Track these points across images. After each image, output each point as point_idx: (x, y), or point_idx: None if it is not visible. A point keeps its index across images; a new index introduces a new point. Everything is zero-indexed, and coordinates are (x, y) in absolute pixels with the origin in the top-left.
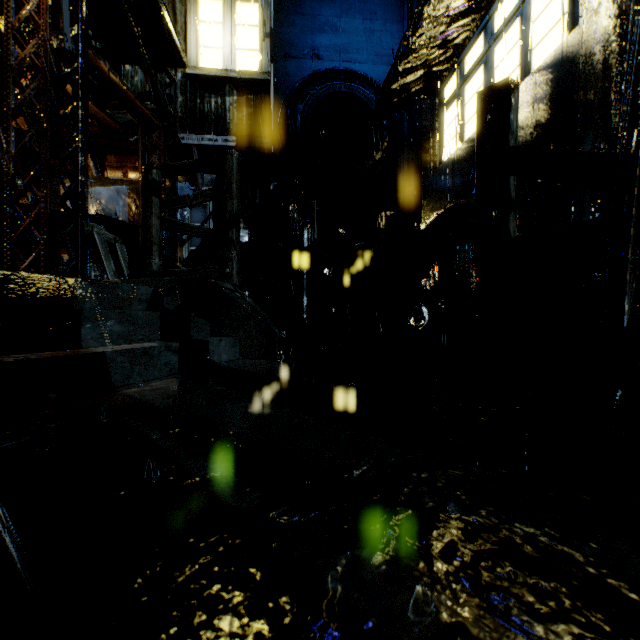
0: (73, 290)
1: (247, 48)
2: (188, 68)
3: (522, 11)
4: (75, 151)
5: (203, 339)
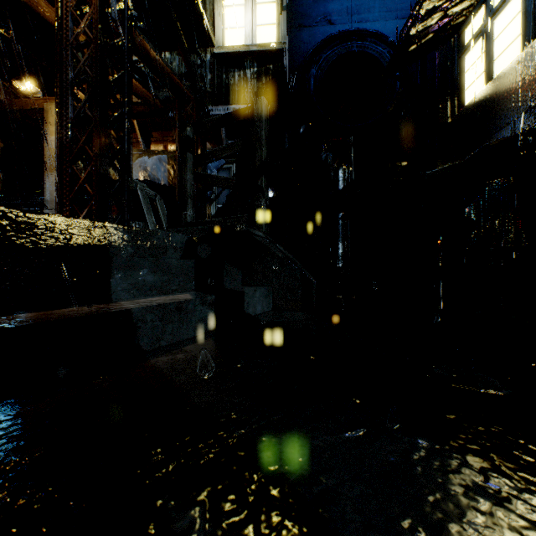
0: (108, 237)
1: (266, 23)
2: (215, 48)
3: None
4: (121, 115)
5: (237, 289)
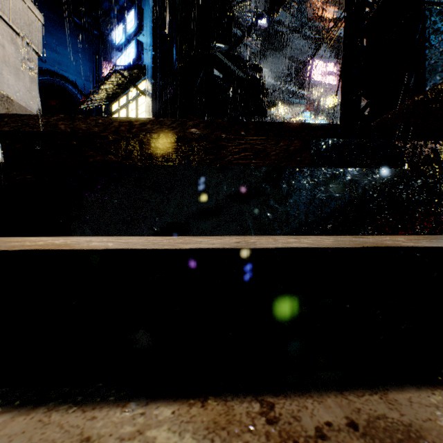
0: None
1: None
2: None
3: (136, 100)
4: None
5: None
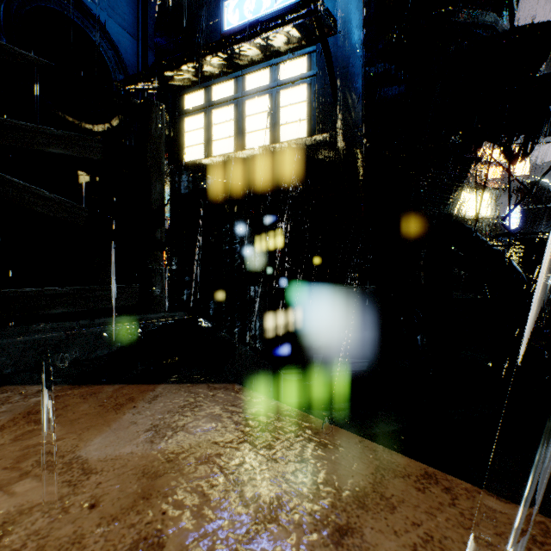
0: None
1: None
2: None
3: (272, 93)
4: None
5: None
